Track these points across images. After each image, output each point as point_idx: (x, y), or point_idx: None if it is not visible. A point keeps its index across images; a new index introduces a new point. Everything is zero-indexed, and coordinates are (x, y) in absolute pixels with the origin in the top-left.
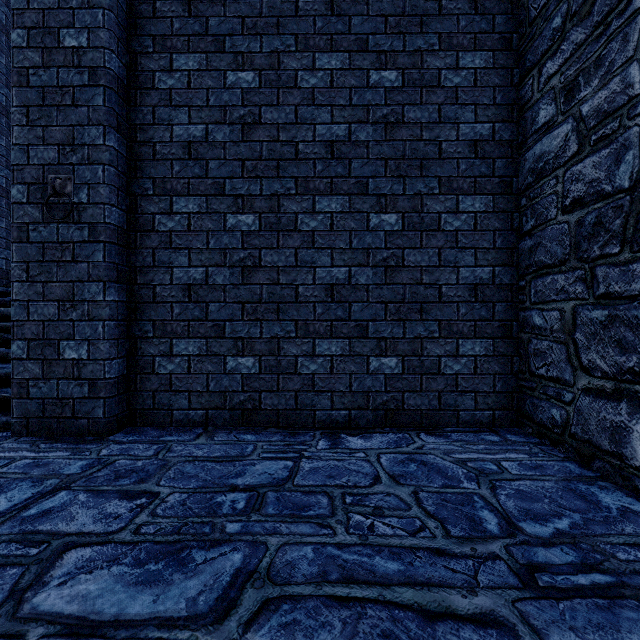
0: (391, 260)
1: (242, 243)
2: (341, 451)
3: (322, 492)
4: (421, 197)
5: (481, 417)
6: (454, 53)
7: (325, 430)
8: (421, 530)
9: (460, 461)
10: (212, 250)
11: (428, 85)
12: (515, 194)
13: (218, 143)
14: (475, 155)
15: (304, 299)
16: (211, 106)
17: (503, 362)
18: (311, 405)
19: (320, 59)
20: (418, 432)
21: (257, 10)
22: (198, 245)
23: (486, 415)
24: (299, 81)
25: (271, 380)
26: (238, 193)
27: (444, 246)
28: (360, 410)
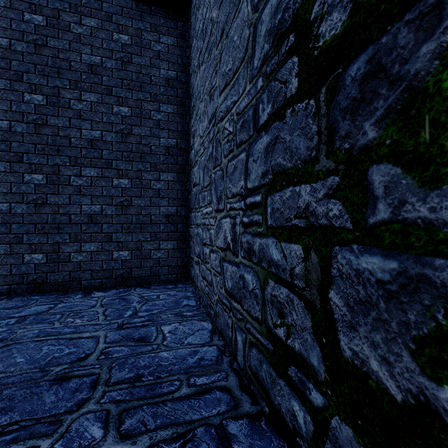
0: (125, 202)
1: (35, 190)
2: (86, 298)
3: (60, 314)
4: (141, 172)
5: (171, 278)
6: (158, 103)
7: (86, 290)
8: (95, 319)
9: (142, 296)
10: (14, 193)
11: (145, 117)
12: (187, 173)
13: (18, 133)
14: (168, 154)
15: (75, 222)
16: (13, 111)
17: (182, 251)
18: (79, 278)
19: (84, 95)
20: (137, 287)
21: (45, 62)
22: (4, 190)
23: (174, 277)
24: (72, 105)
25: (54, 266)
26: (32, 162)
27: (153, 196)
28: (108, 279)
